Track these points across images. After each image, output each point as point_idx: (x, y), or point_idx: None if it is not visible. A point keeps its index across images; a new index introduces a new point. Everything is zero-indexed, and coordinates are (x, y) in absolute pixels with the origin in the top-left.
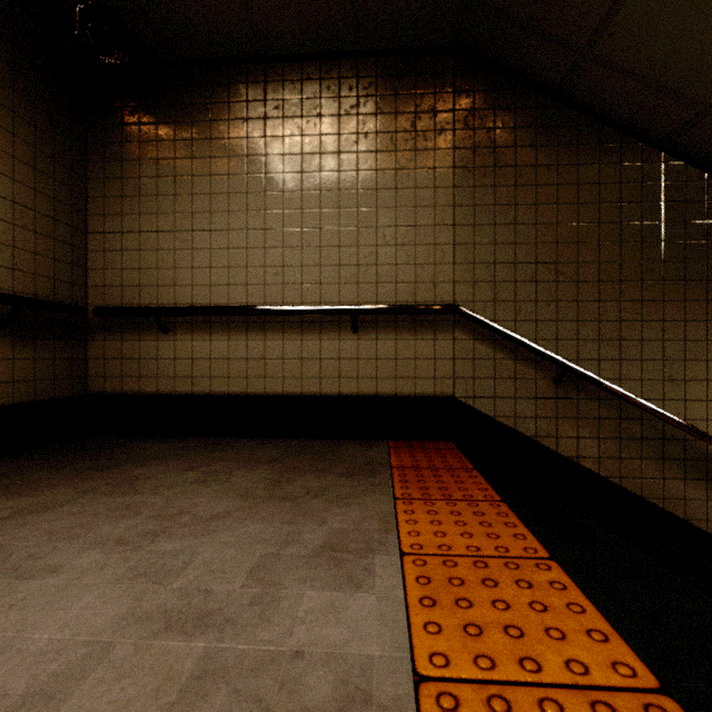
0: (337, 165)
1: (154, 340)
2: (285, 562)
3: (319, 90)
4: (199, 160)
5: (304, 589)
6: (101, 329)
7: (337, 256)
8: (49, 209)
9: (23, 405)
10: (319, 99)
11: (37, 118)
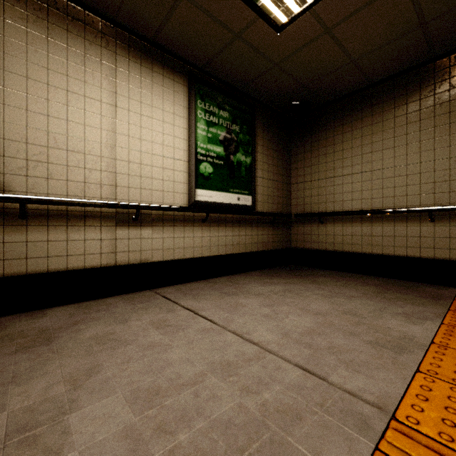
0: (418, 127)
1: (316, 227)
2: (383, 312)
3: (406, 90)
4: (337, 144)
5: (391, 319)
6: (296, 222)
7: (418, 179)
8: (281, 179)
9: (275, 250)
10: (406, 94)
11: (278, 148)
